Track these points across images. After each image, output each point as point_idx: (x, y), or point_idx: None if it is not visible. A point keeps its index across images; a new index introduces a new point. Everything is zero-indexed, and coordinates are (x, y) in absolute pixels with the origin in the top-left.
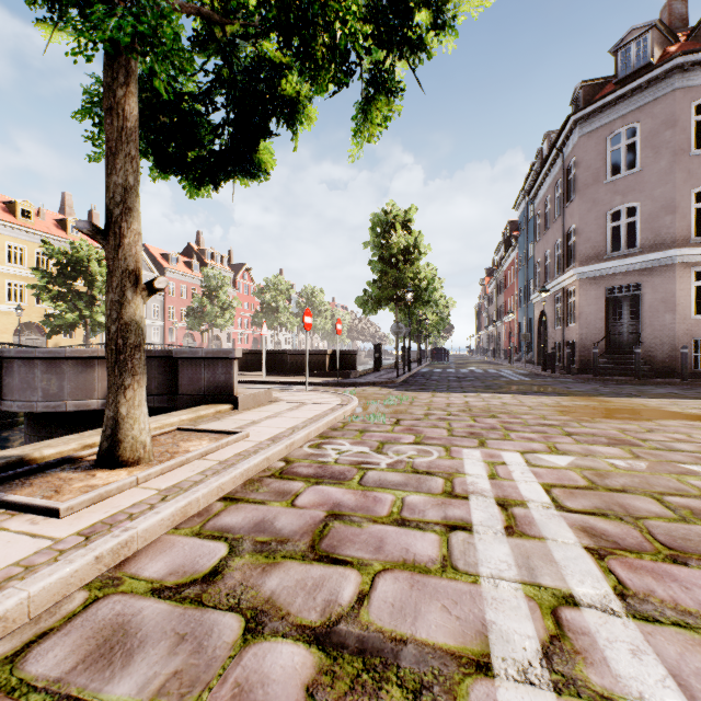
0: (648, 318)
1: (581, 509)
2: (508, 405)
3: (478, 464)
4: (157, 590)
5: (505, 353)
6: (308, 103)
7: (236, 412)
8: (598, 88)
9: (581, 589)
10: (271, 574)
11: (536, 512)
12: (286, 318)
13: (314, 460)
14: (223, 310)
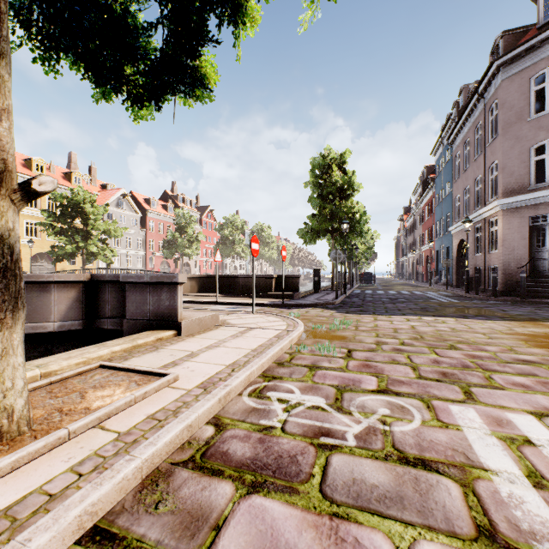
0: None
1: None
2: (460, 332)
3: (491, 443)
4: None
5: (422, 276)
6: None
7: (178, 339)
8: (519, 36)
9: None
10: None
11: None
12: (241, 248)
13: (254, 424)
14: (191, 242)
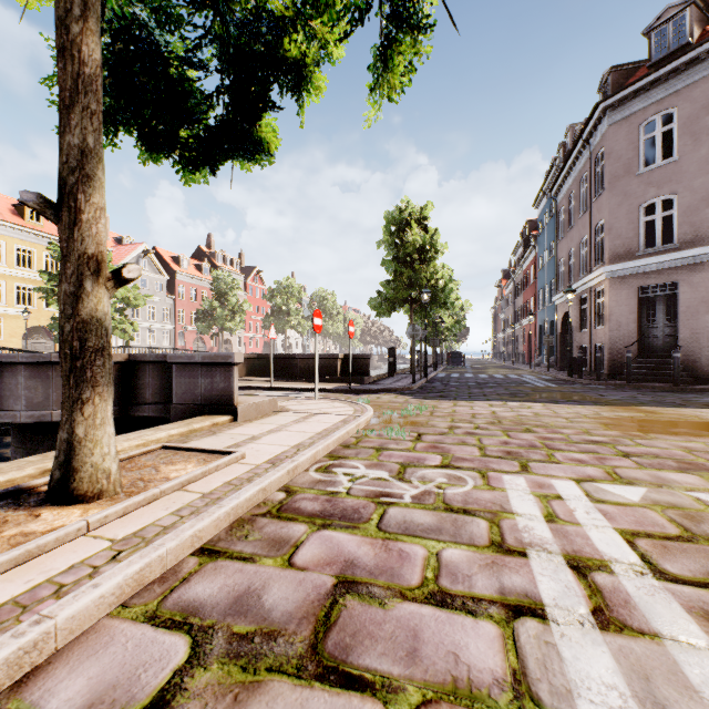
0: (687, 319)
1: (690, 578)
2: (542, 417)
3: (526, 499)
4: None
5: (524, 357)
6: (316, 68)
7: (235, 424)
8: (629, 73)
9: None
10: None
11: (627, 581)
12: (297, 321)
13: (322, 490)
14: (234, 313)
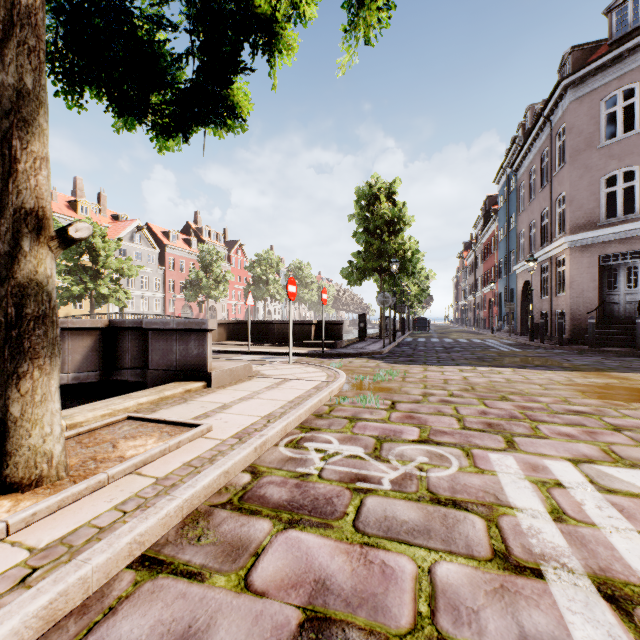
0: None
1: None
2: (515, 383)
3: (522, 486)
4: None
5: (484, 322)
6: (287, 26)
7: (208, 391)
8: (589, 52)
9: None
10: None
11: None
12: (275, 290)
13: (291, 471)
14: (218, 283)
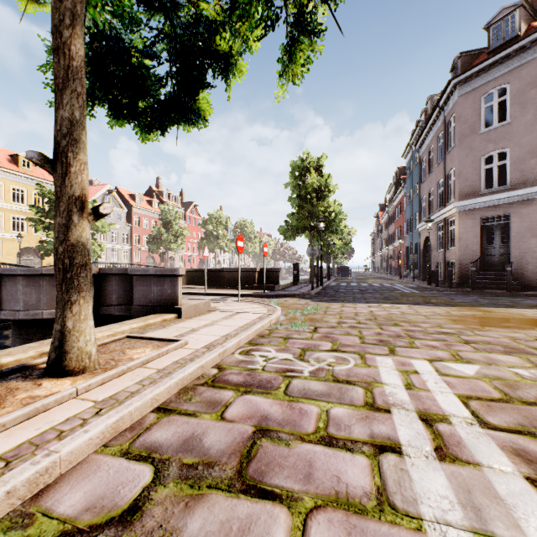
0: (516, 242)
1: (505, 427)
2: (407, 315)
3: (392, 373)
4: (66, 535)
5: (395, 270)
6: (239, 57)
7: (179, 320)
8: (473, 58)
9: None
10: (193, 512)
11: (461, 429)
12: (224, 243)
13: (244, 367)
14: (176, 237)
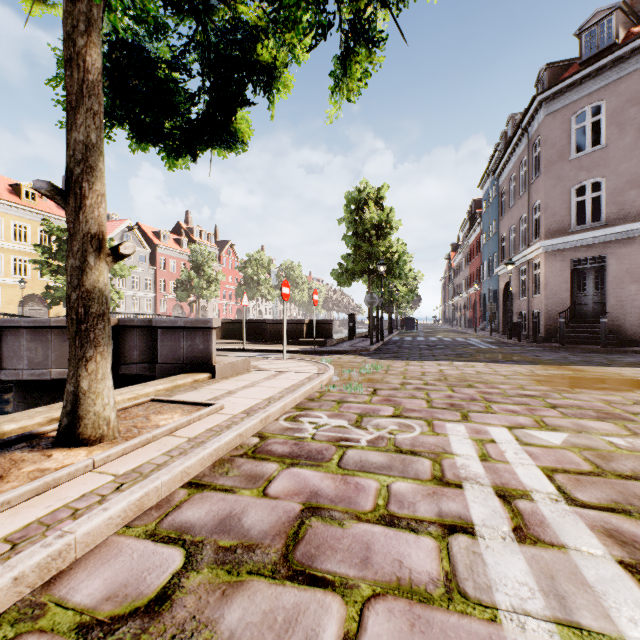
0: (613, 288)
1: (596, 504)
2: (483, 374)
3: (465, 442)
4: (84, 628)
5: (470, 322)
6: (284, 70)
7: (213, 381)
8: (562, 69)
9: (637, 636)
10: (232, 601)
11: (544, 506)
12: (267, 290)
13: (290, 436)
14: (209, 283)
